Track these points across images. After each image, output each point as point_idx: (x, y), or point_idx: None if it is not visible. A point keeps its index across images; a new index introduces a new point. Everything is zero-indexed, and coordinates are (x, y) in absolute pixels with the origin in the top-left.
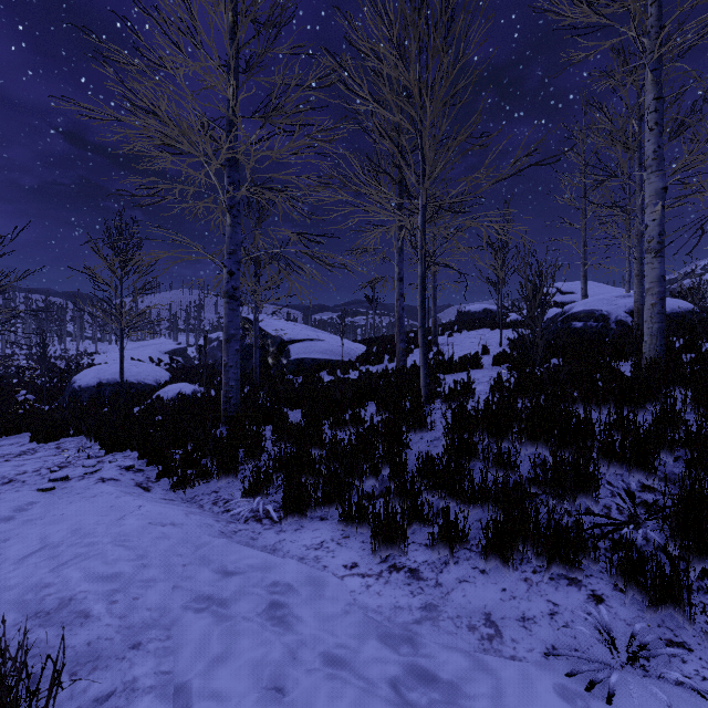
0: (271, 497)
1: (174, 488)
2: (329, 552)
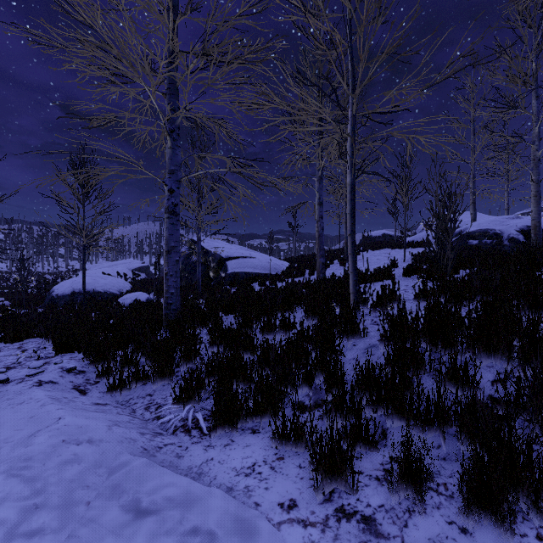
0: (202, 403)
1: (110, 390)
2: (261, 481)
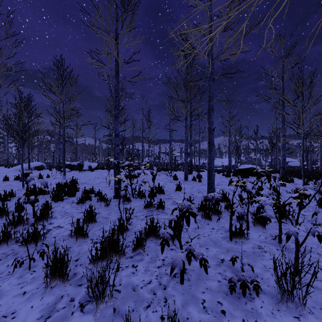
0: None
1: None
2: None
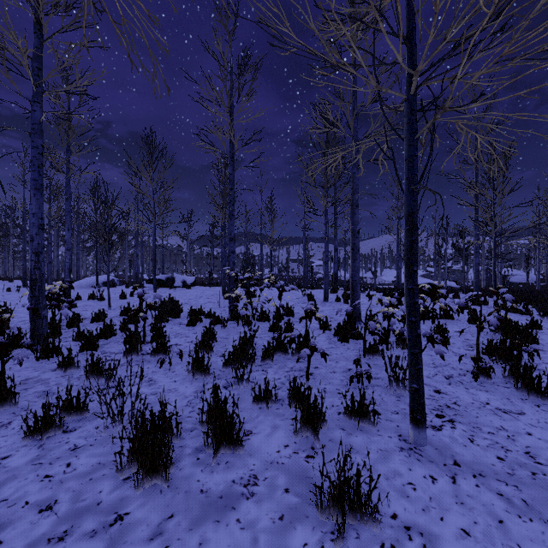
0: None
1: None
2: None
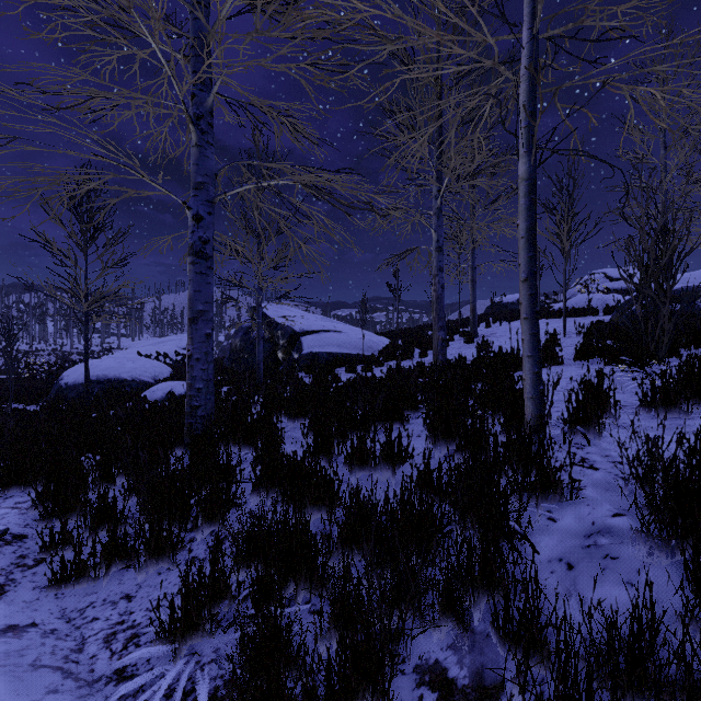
0: (221, 634)
1: (55, 584)
2: None
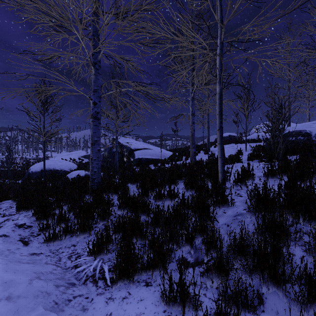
0: (110, 254)
1: (46, 241)
2: None
